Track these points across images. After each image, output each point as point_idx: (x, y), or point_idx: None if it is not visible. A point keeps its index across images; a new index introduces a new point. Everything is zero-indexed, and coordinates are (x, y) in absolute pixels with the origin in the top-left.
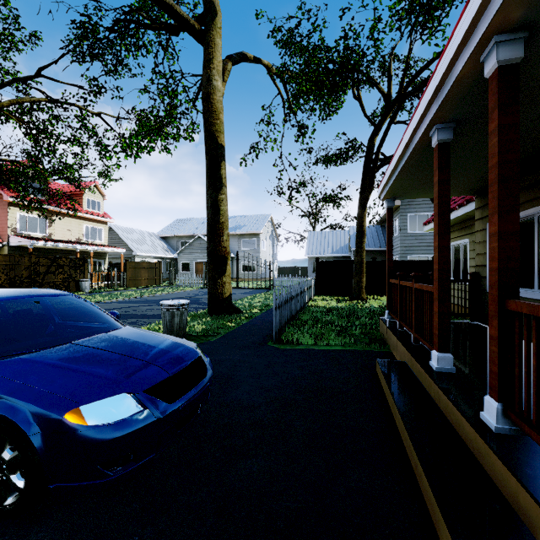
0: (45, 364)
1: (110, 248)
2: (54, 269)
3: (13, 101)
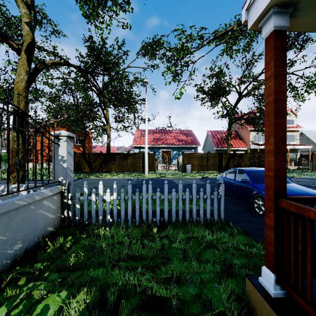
0: None
1: (300, 146)
2: None
3: (252, 88)
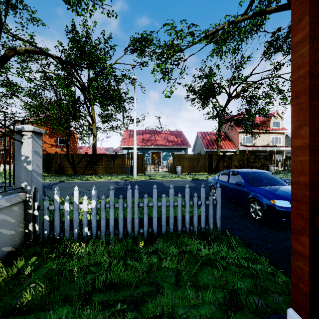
0: (264, 189)
1: (286, 148)
2: (256, 160)
3: (241, 90)
